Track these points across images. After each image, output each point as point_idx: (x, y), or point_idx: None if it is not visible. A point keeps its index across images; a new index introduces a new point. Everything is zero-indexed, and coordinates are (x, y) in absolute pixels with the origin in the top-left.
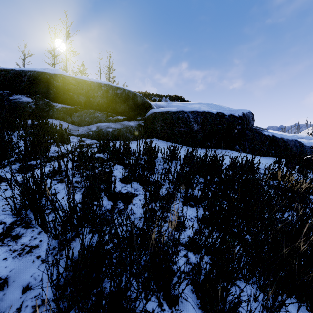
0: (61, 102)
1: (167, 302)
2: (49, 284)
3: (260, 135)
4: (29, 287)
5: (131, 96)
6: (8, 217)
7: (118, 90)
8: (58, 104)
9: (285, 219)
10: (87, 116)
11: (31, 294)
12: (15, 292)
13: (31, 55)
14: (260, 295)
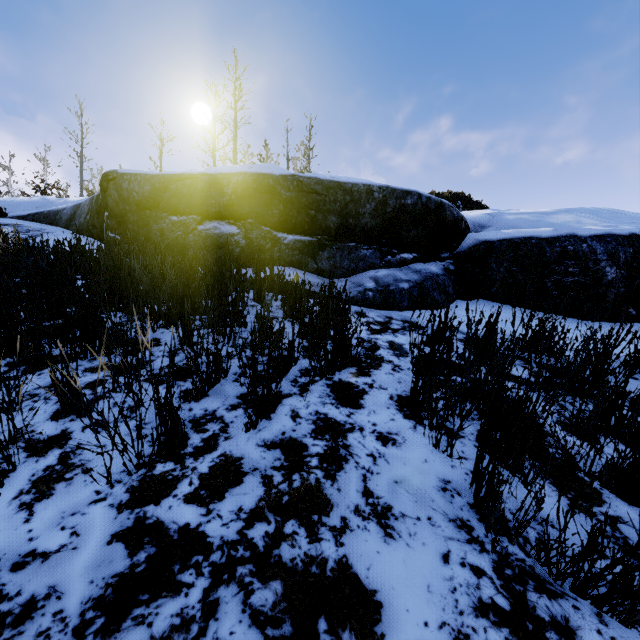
0: (292, 231)
1: None
2: None
3: None
4: None
5: (434, 207)
6: (467, 550)
7: (408, 198)
8: (287, 235)
9: None
10: (345, 257)
11: None
12: None
13: (171, 139)
14: None
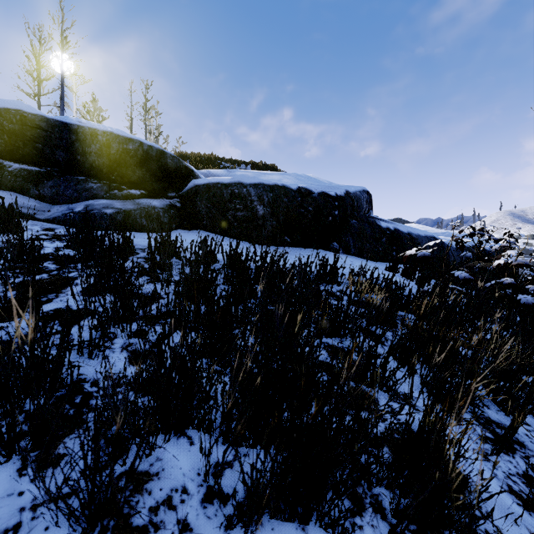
0: (19, 161)
1: (38, 464)
2: None
3: (373, 227)
4: None
5: (155, 155)
6: None
7: (130, 144)
8: (13, 163)
9: (341, 347)
10: (71, 187)
11: None
12: None
13: None
14: (220, 448)
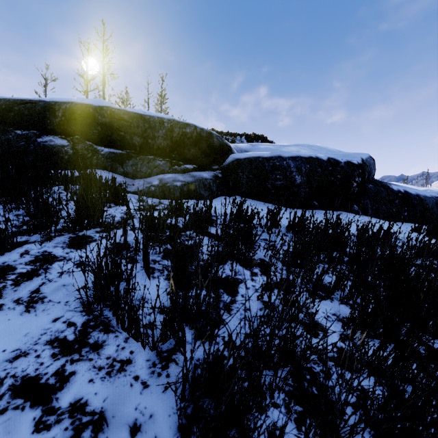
0: (108, 146)
1: None
2: (164, 422)
3: (387, 191)
4: (138, 426)
5: (205, 135)
6: (76, 315)
7: (187, 128)
8: (104, 148)
9: None
10: (145, 165)
11: (143, 437)
12: (120, 434)
13: (54, 80)
14: None
